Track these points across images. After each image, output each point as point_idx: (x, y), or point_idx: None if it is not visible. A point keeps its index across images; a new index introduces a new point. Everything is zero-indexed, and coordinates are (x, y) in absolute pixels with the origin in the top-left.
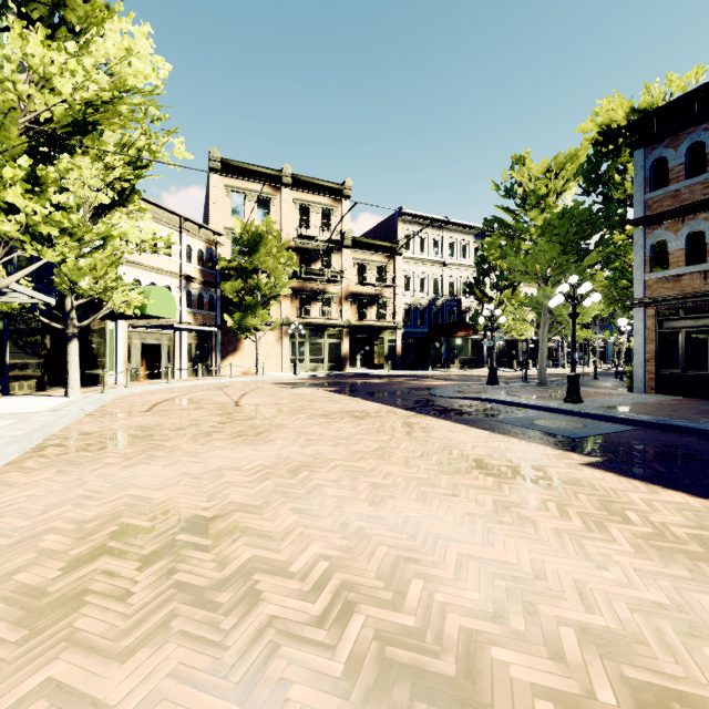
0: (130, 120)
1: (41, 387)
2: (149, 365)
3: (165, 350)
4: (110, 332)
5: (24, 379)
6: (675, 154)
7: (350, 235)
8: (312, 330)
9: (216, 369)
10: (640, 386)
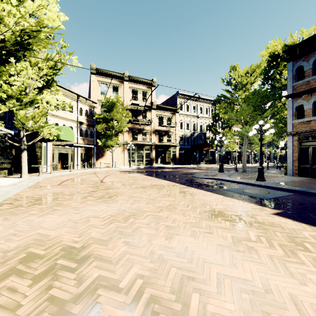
0: (47, 43)
1: (10, 173)
2: (62, 162)
3: (70, 156)
4: (43, 148)
5: (2, 169)
6: (307, 64)
7: (155, 103)
8: (138, 147)
9: (94, 164)
10: (291, 172)
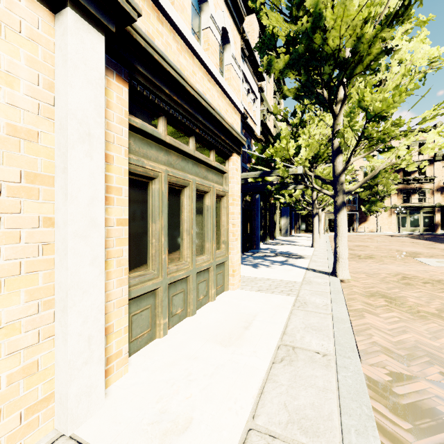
0: None
1: (305, 232)
2: (329, 226)
3: None
4: None
5: (302, 229)
6: None
7: (440, 154)
8: (411, 210)
9: (356, 229)
10: None
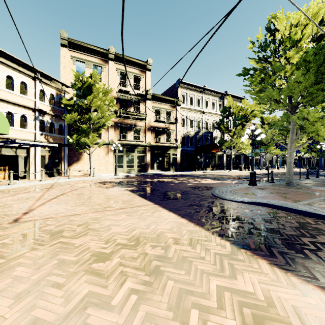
0: None
1: None
2: (10, 169)
3: (22, 159)
4: None
5: None
6: None
7: (150, 92)
8: (128, 148)
9: (64, 172)
10: None
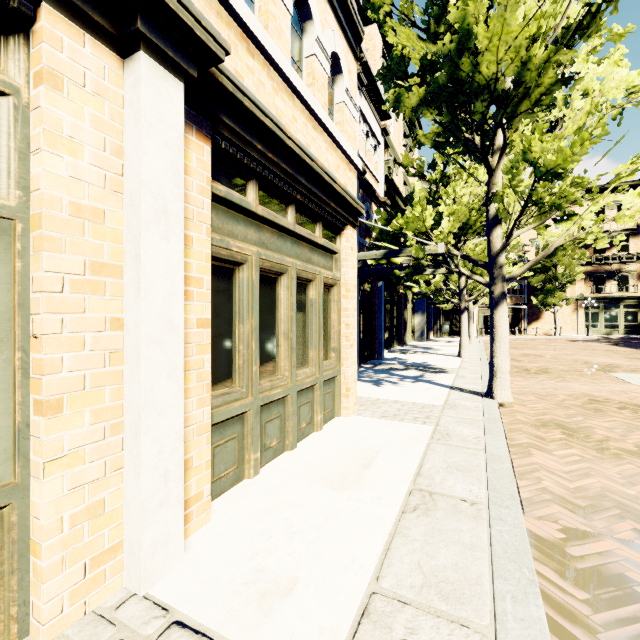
0: None
1: (449, 335)
2: (485, 327)
3: None
4: None
5: (445, 331)
6: None
7: None
8: (607, 302)
9: (524, 330)
10: None
